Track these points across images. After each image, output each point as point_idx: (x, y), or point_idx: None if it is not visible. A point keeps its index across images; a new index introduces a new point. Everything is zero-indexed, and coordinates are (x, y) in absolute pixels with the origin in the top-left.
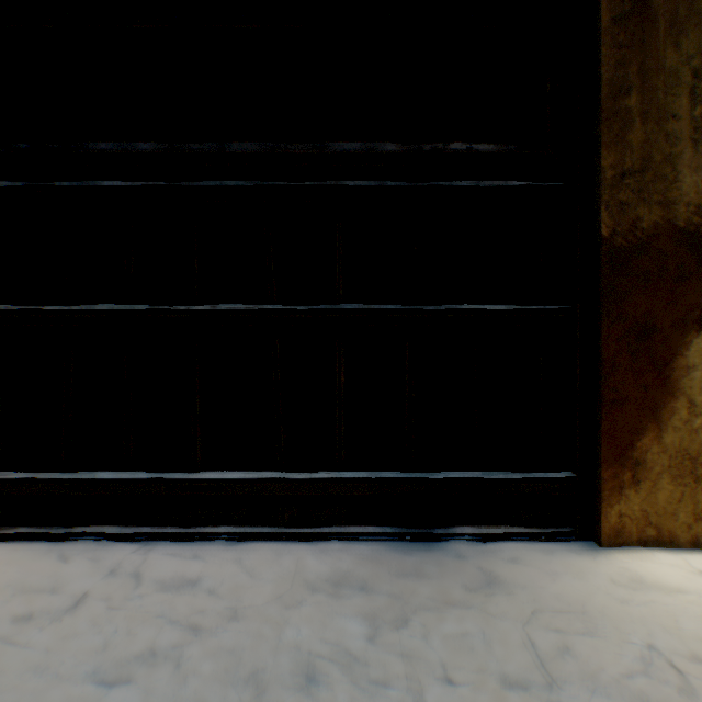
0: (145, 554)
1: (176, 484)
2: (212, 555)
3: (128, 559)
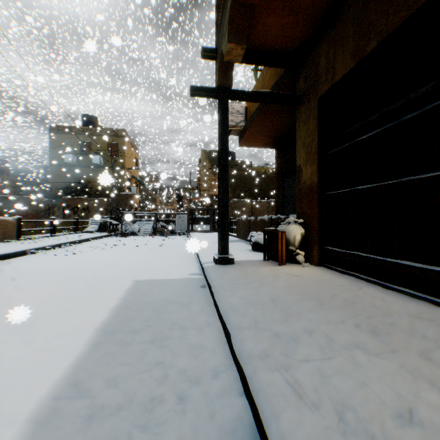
0: (367, 285)
1: (383, 262)
2: (393, 296)
3: (360, 284)
